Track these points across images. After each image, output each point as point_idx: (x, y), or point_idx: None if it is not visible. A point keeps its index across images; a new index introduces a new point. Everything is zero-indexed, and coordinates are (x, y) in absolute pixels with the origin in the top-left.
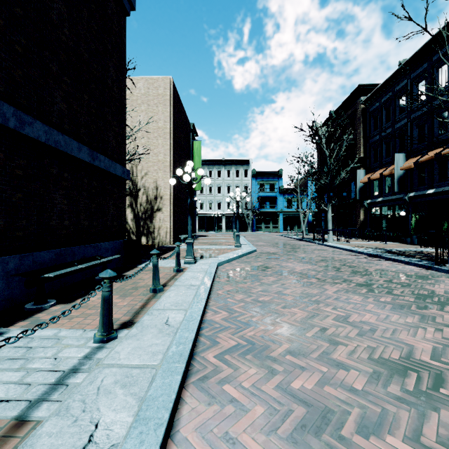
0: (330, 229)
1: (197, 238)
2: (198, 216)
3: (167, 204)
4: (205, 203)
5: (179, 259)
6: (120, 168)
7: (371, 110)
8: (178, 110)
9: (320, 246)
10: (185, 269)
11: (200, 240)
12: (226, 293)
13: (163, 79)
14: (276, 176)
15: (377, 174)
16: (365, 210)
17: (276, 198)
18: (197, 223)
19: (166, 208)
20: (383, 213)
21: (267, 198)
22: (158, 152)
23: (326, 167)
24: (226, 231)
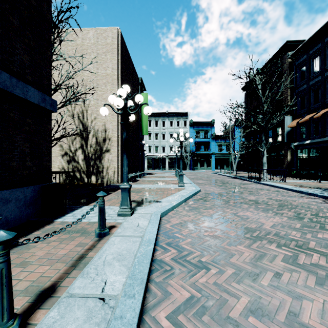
0: (265, 168)
1: (144, 176)
2: (146, 157)
3: (115, 145)
4: (153, 147)
5: (102, 216)
6: (36, 94)
7: (298, 63)
8: (126, 61)
9: (259, 185)
10: (115, 227)
11: (146, 178)
12: (176, 324)
13: (111, 29)
14: (209, 125)
15: (306, 118)
16: (292, 151)
17: (209, 143)
18: (146, 163)
19: (114, 149)
20: (311, 154)
21: (202, 143)
22: (107, 97)
23: (263, 111)
24: (169, 170)
